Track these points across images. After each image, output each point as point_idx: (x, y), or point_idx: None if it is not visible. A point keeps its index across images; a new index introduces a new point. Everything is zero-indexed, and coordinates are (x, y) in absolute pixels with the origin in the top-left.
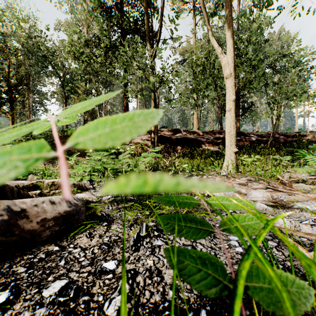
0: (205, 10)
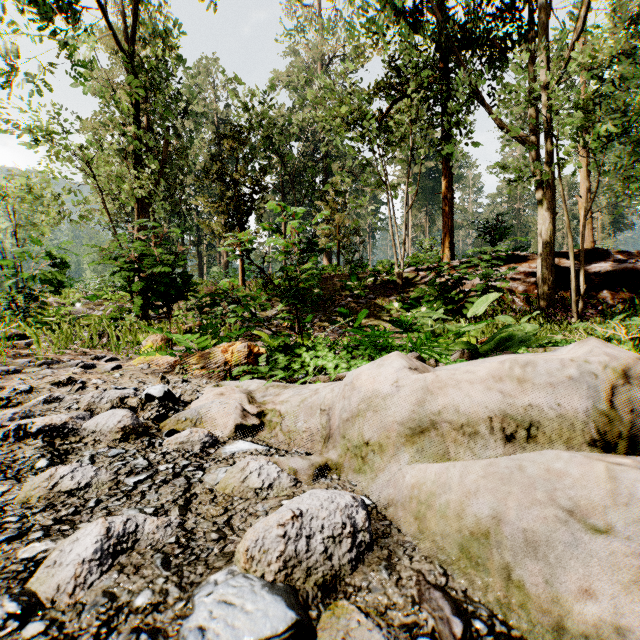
0: None
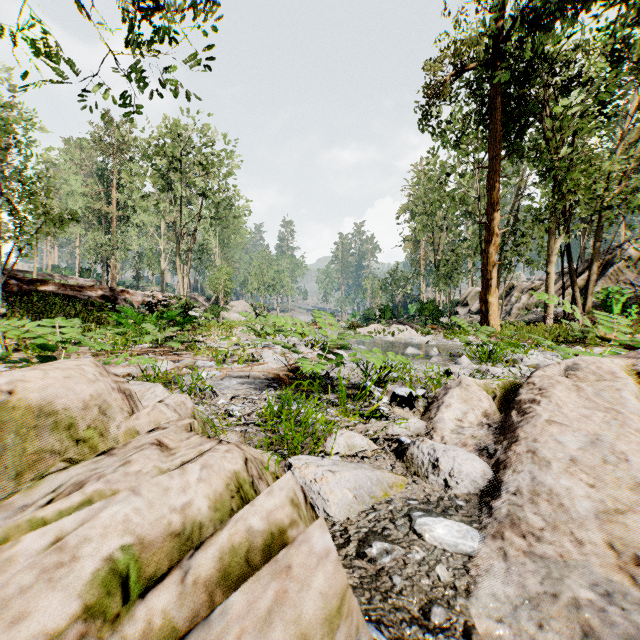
0: None
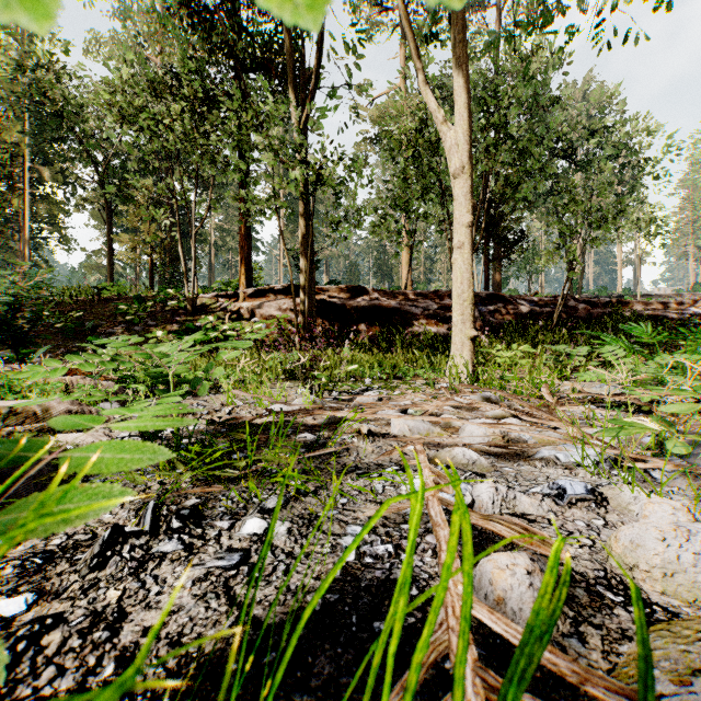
0: (408, 25)
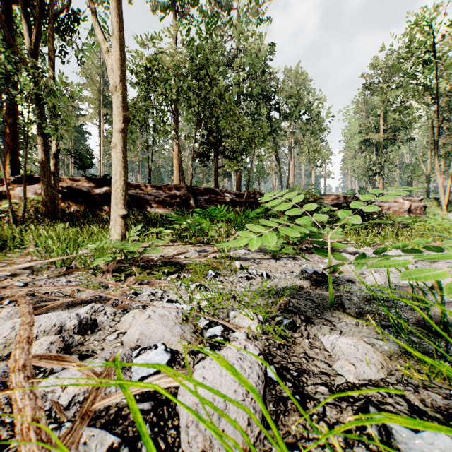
0: None
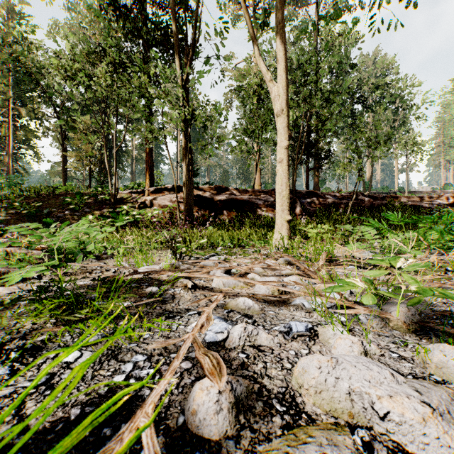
0: (248, 17)
